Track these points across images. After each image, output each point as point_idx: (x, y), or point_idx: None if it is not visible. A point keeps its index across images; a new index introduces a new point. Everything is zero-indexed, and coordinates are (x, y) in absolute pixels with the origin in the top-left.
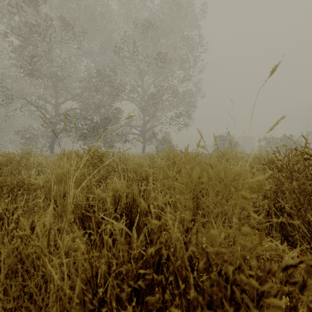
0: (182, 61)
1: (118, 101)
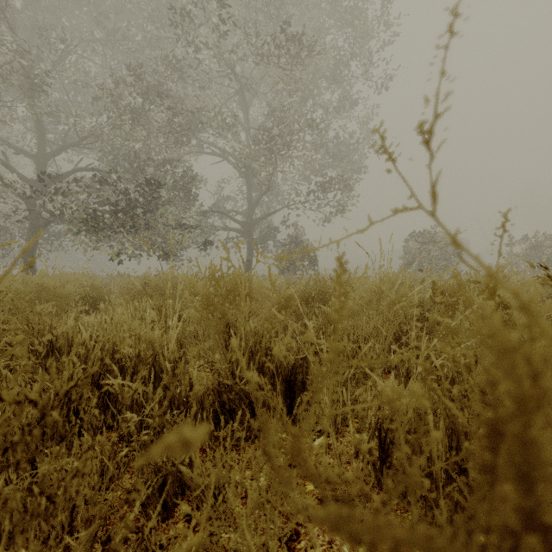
0: (335, 59)
1: (188, 150)
